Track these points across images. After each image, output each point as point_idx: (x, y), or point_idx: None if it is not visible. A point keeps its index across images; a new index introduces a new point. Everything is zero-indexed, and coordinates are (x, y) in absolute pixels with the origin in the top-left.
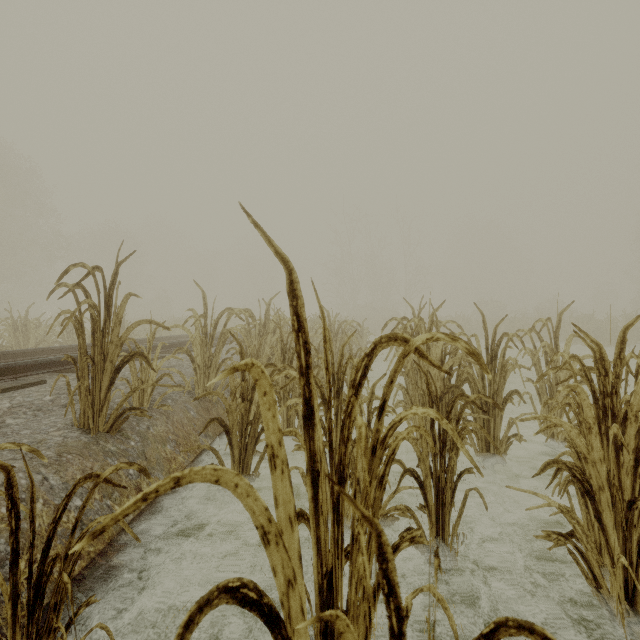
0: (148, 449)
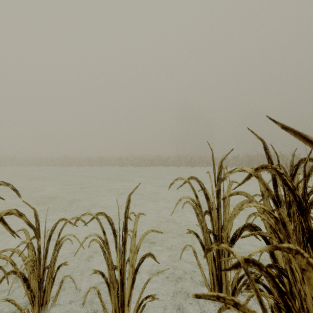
0: None
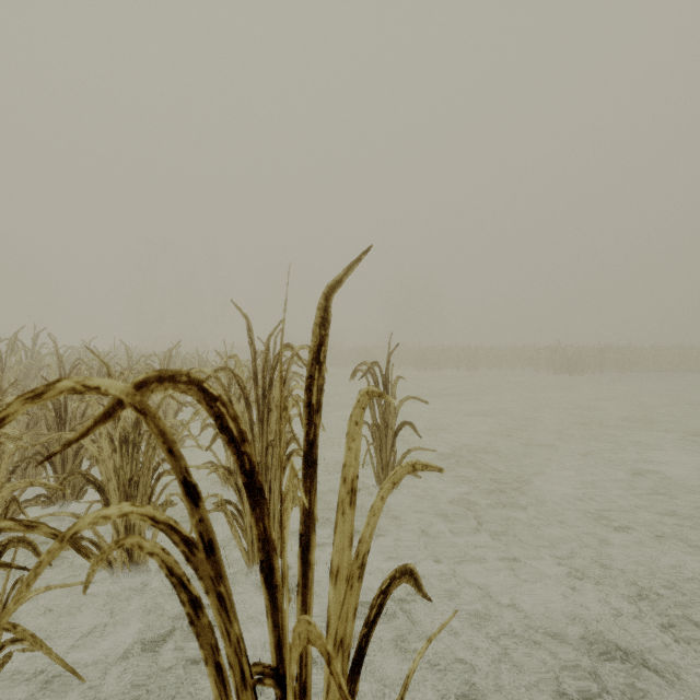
0: None
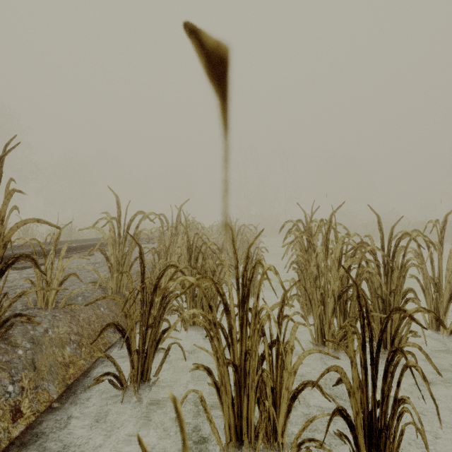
0: (40, 356)
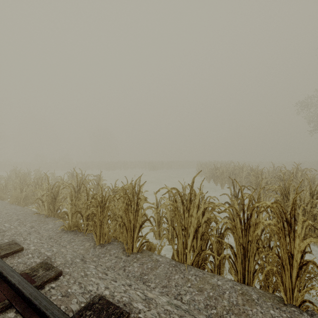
0: None
